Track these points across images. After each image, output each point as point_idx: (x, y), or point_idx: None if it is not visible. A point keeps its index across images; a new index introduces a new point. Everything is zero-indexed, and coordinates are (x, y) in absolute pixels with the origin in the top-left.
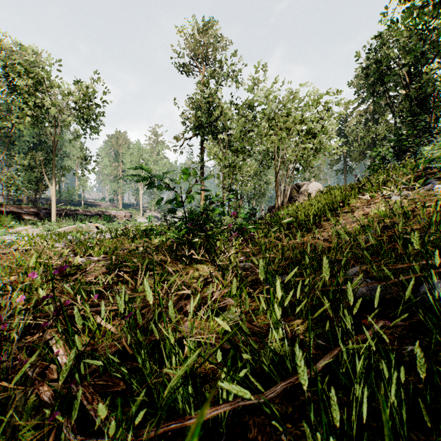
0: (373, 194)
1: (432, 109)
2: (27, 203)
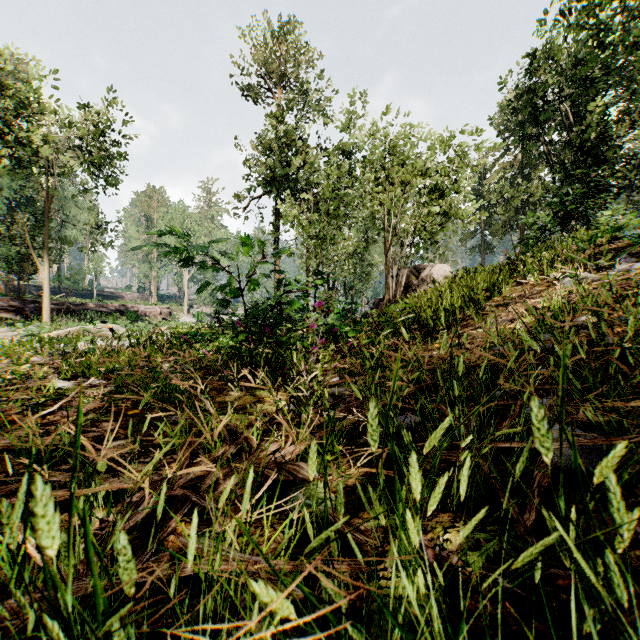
0: (535, 278)
1: (605, 162)
2: (7, 293)
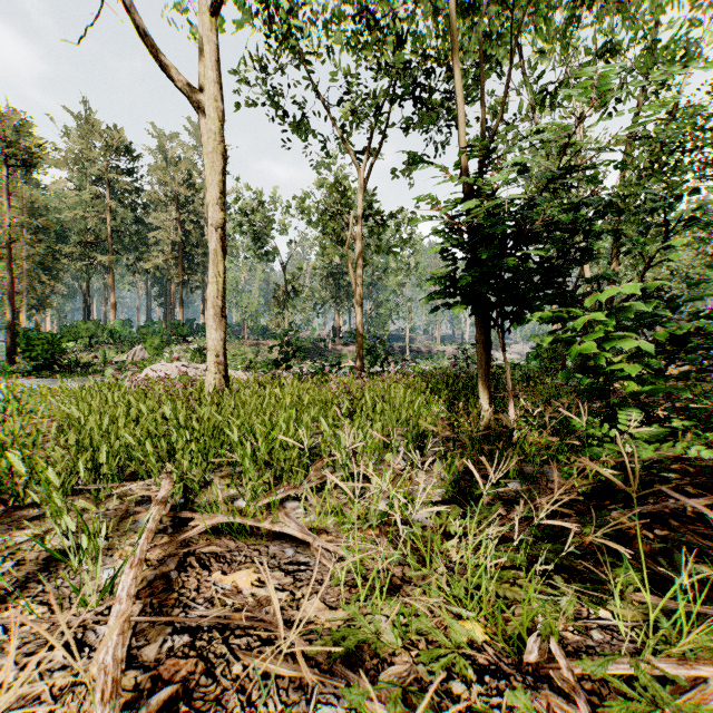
0: None
1: None
2: None
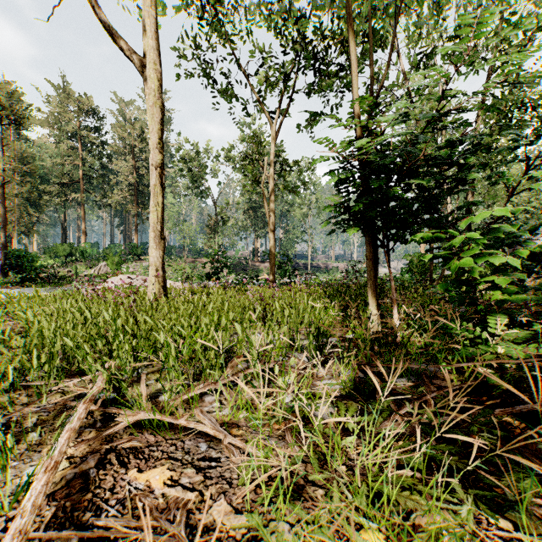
0: None
1: None
2: None
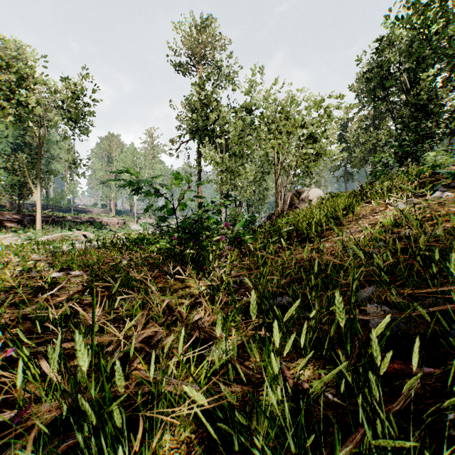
0: (377, 202)
1: (433, 116)
2: (11, 209)
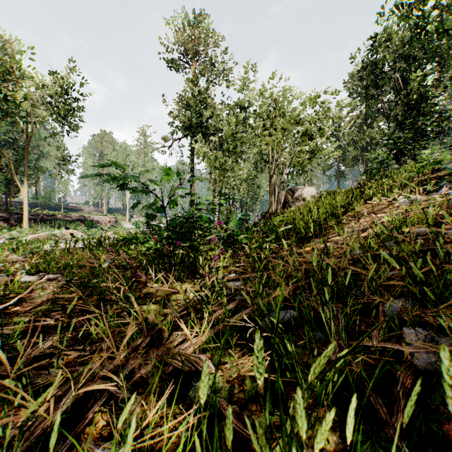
0: (379, 199)
1: (425, 115)
2: None
